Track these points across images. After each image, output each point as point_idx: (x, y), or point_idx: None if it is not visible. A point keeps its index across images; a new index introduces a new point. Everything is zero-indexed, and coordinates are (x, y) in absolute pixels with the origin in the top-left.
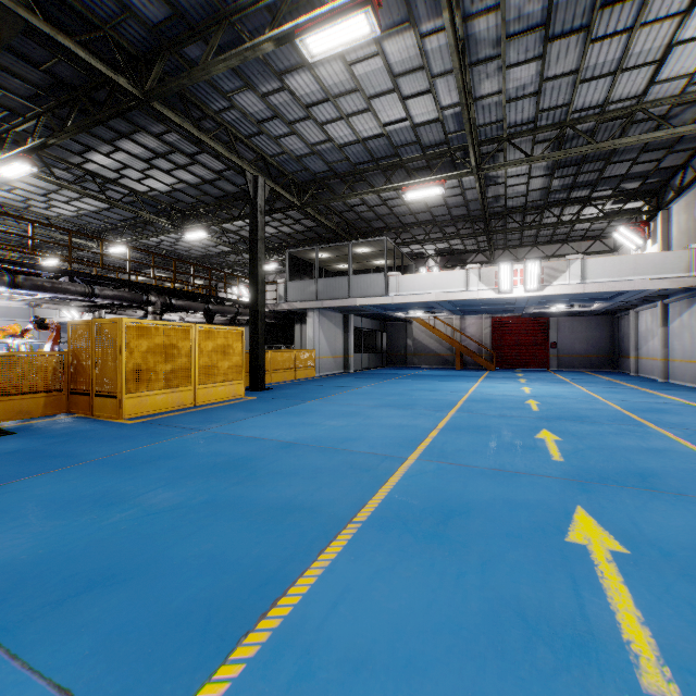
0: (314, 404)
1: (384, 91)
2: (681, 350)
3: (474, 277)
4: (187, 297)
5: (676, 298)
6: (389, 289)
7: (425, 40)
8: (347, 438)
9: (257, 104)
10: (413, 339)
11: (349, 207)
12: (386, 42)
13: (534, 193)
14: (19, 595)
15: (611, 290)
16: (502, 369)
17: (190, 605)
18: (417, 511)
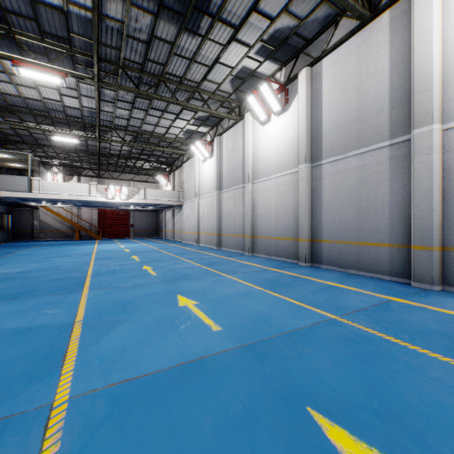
0: None
1: (49, 87)
2: (178, 228)
3: (94, 189)
4: None
5: (177, 208)
6: (33, 188)
7: (80, 83)
8: (53, 267)
9: None
10: (40, 221)
11: None
12: None
13: (124, 151)
14: (1, 299)
15: (155, 203)
16: (105, 238)
17: (63, 288)
18: (105, 272)
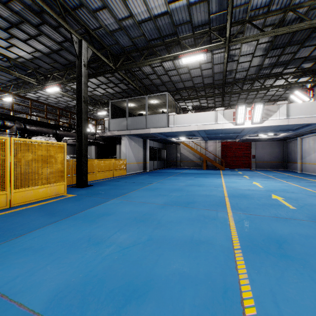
0: (115, 202)
1: None
2: None
3: (220, 115)
4: (45, 126)
5: None
6: (170, 123)
7: None
8: (130, 289)
9: None
10: (180, 153)
11: (146, 75)
12: None
13: (252, 68)
14: None
15: (305, 123)
16: (227, 169)
17: None
18: None
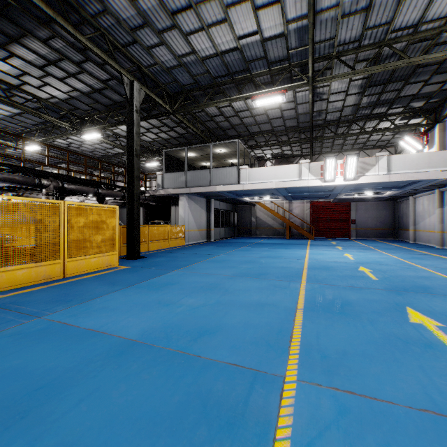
0: (177, 273)
1: (239, 0)
2: None
3: (305, 170)
4: (83, 183)
5: None
6: (241, 179)
7: None
8: (203, 330)
9: (128, 10)
10: (256, 217)
11: (210, 117)
12: None
13: (347, 108)
14: None
15: (410, 179)
16: (318, 238)
17: None
18: None
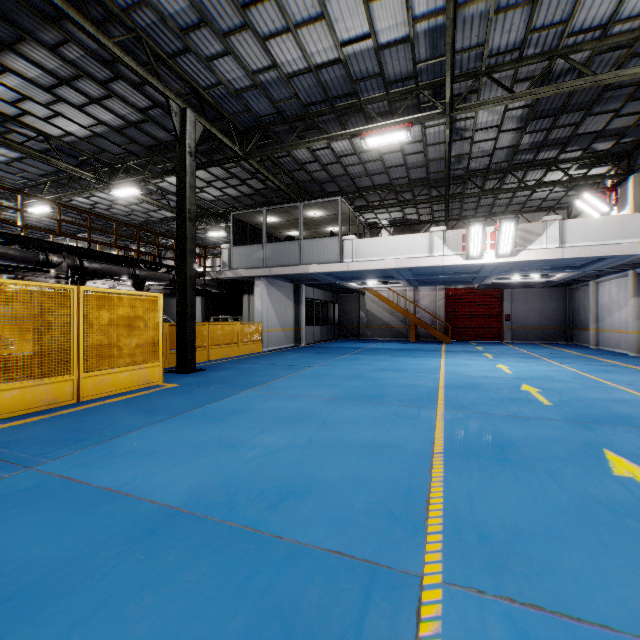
0: (250, 395)
1: None
2: None
3: (439, 241)
4: (112, 261)
5: None
6: (344, 255)
7: None
8: (287, 489)
9: (176, 0)
10: (366, 311)
11: (300, 164)
12: None
13: (500, 152)
14: None
15: (594, 255)
16: (456, 341)
17: None
18: None
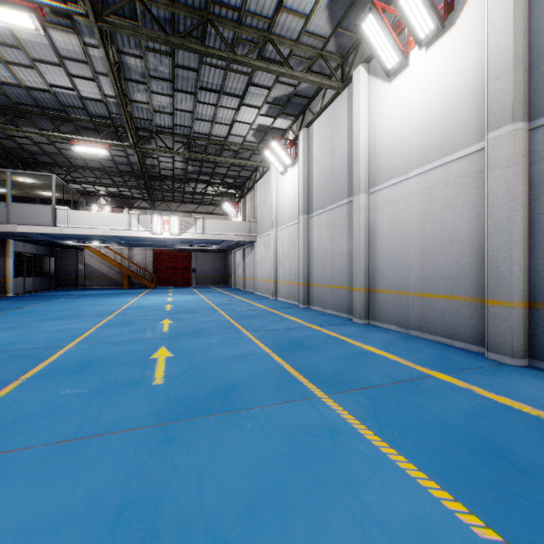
0: None
1: (50, 62)
2: (250, 273)
3: (135, 221)
4: None
5: (248, 246)
6: (58, 221)
7: (88, 47)
8: (11, 343)
9: None
10: (85, 265)
11: (9, 135)
12: (52, 31)
13: (178, 170)
14: None
15: (217, 239)
16: (161, 287)
17: None
18: (70, 366)
